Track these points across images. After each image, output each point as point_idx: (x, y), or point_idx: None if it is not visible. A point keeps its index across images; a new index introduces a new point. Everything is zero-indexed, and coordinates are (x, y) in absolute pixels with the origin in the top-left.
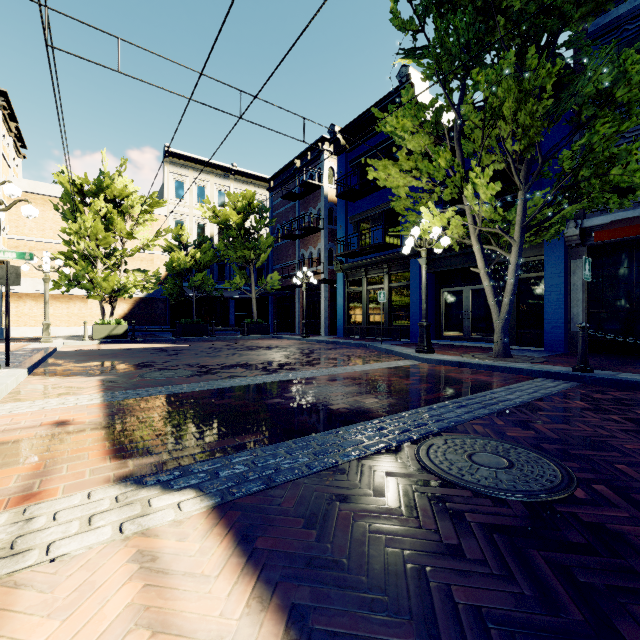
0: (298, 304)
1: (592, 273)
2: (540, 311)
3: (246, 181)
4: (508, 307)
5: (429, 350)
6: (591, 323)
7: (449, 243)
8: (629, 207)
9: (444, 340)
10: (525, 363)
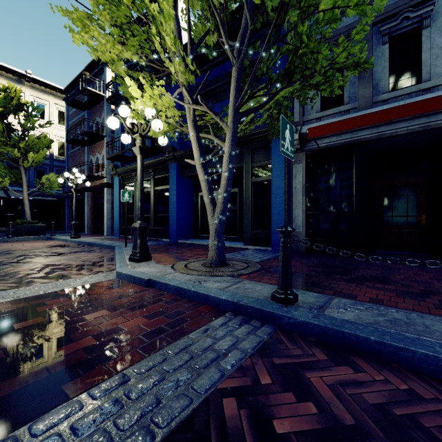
0: (87, 206)
1: (309, 177)
2: (269, 212)
3: (45, 91)
4: (222, 206)
5: (143, 257)
6: (308, 224)
7: (161, 127)
8: (337, 116)
9: (199, 239)
10: (229, 278)
